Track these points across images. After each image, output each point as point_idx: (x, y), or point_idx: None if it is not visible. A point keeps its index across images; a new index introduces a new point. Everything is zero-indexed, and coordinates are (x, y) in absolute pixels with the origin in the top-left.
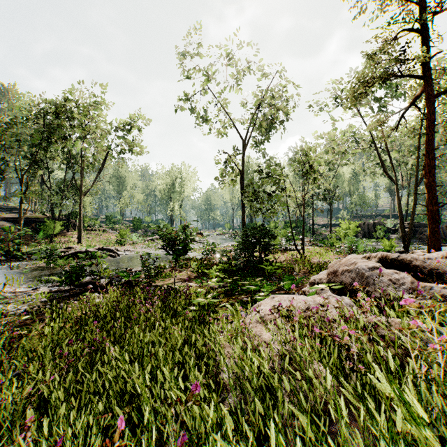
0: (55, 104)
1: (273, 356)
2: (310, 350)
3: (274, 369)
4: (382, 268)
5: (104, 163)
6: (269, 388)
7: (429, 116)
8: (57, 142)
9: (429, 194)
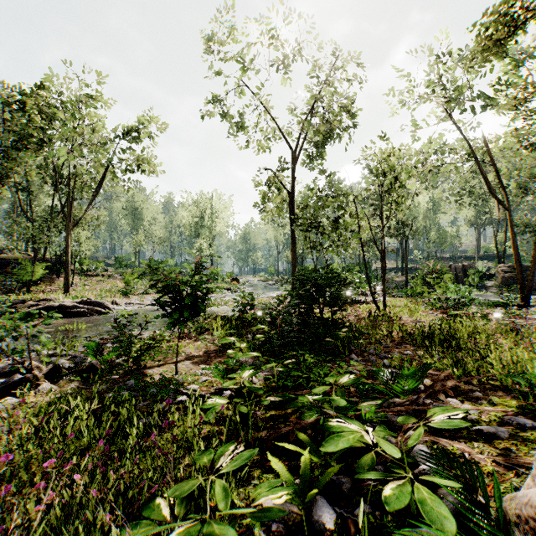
0: (22, 92)
1: None
2: None
3: None
4: None
5: (101, 182)
6: None
7: None
8: (30, 149)
9: None
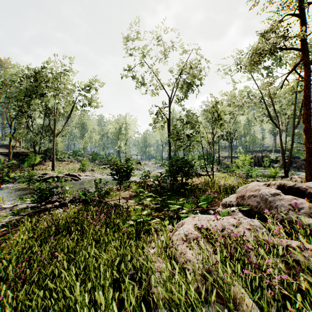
0: (35, 71)
1: (197, 275)
2: (230, 272)
3: (199, 291)
4: (282, 194)
5: (70, 113)
6: (194, 308)
7: (306, 78)
8: (37, 98)
9: (306, 135)
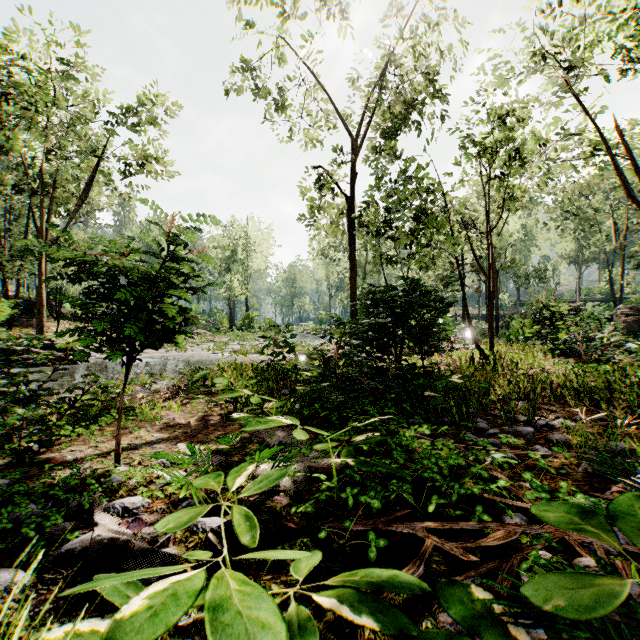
0: None
1: None
2: None
3: None
4: None
5: (89, 188)
6: None
7: None
8: None
9: None
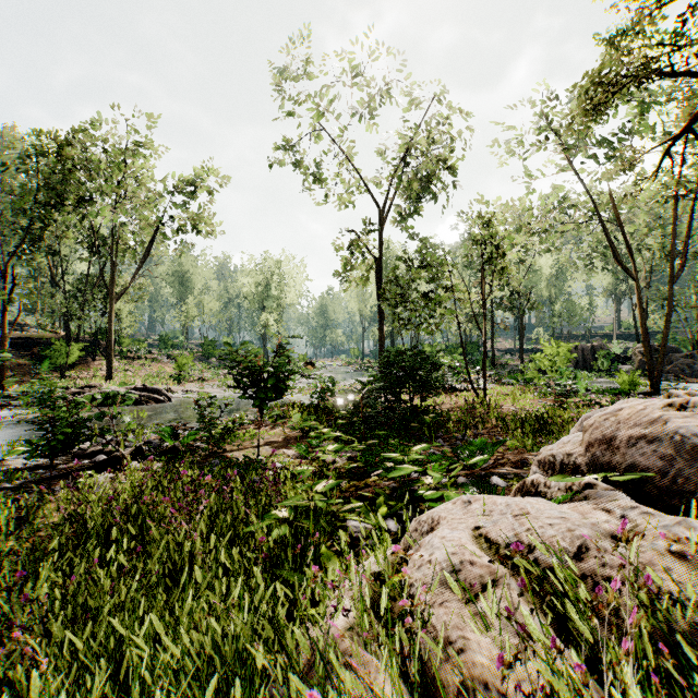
0: (64, 144)
1: None
2: None
3: None
4: None
5: (150, 246)
6: None
7: None
8: (70, 209)
9: None
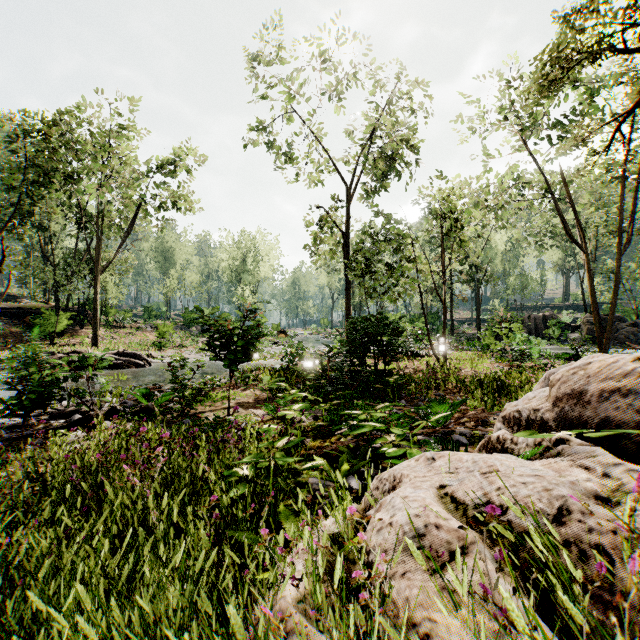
0: (51, 125)
1: None
2: None
3: None
4: None
5: (133, 222)
6: None
7: None
8: (57, 186)
9: None
